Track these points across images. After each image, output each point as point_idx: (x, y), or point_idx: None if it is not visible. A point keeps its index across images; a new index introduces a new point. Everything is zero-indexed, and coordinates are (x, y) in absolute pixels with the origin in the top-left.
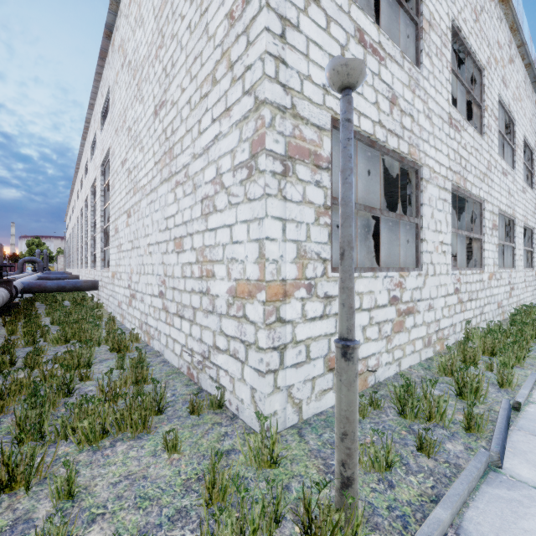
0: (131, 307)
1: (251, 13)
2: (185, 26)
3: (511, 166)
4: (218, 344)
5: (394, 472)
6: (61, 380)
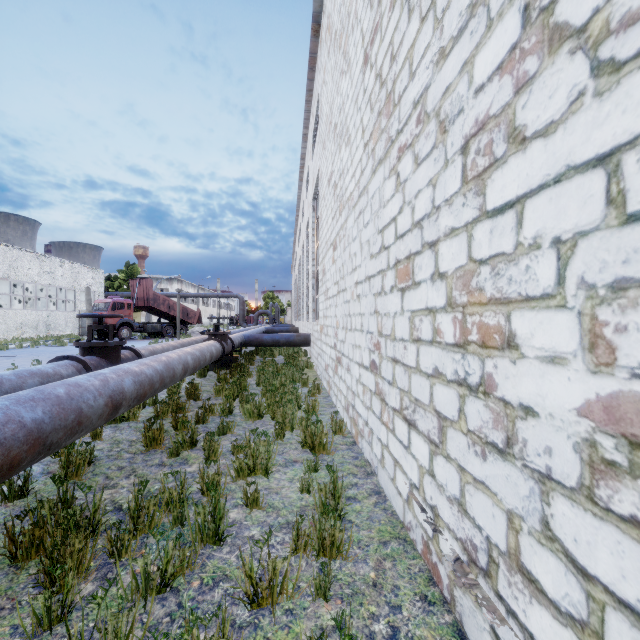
0: (337, 376)
1: None
2: None
3: None
4: (530, 566)
5: None
6: (208, 513)
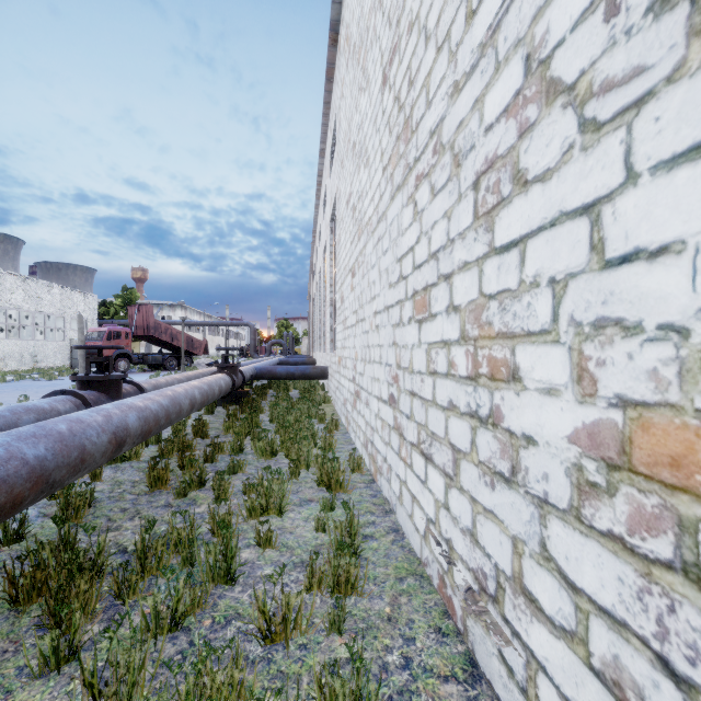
0: (356, 411)
1: None
2: None
3: None
4: (530, 587)
5: None
6: (219, 552)
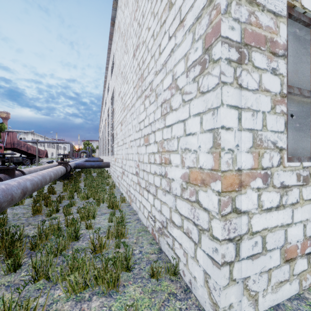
0: (122, 179)
1: None
2: None
3: None
4: (173, 219)
5: None
6: (72, 229)
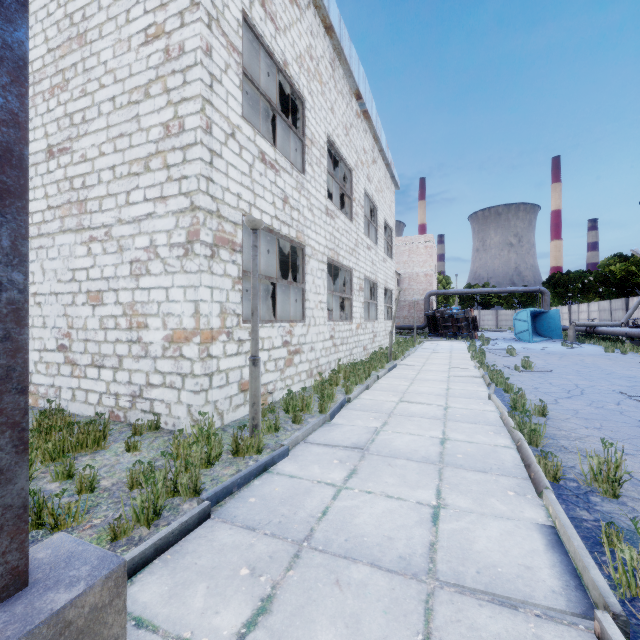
0: None
1: (188, 140)
2: (106, 96)
3: (375, 241)
4: (152, 382)
5: (279, 433)
6: None
